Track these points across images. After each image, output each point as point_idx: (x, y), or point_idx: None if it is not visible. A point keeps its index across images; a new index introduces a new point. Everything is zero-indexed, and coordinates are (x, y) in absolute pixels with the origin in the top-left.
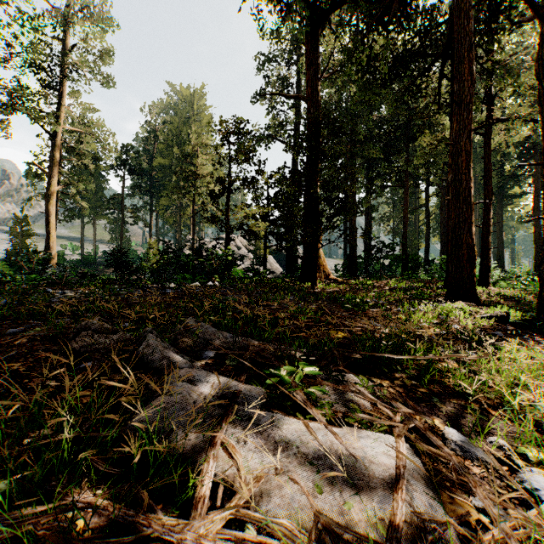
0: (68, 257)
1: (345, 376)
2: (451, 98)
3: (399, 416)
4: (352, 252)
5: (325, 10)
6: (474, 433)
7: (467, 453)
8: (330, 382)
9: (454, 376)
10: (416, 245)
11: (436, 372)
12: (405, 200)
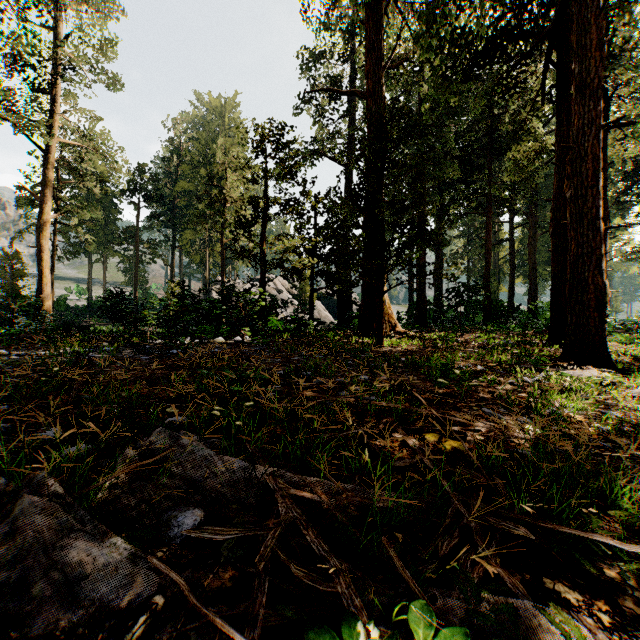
0: (73, 302)
1: (517, 614)
2: (558, 92)
3: None
4: (420, 296)
5: None
6: None
7: None
8: None
9: None
10: (496, 288)
11: None
12: (487, 231)
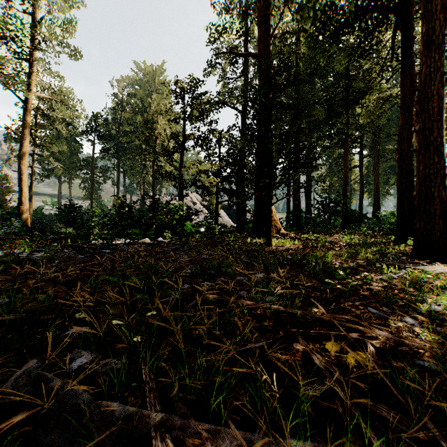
0: (48, 211)
1: None
2: (402, 53)
3: None
4: (296, 207)
5: None
6: None
7: None
8: None
9: None
10: (349, 201)
11: None
12: (345, 159)
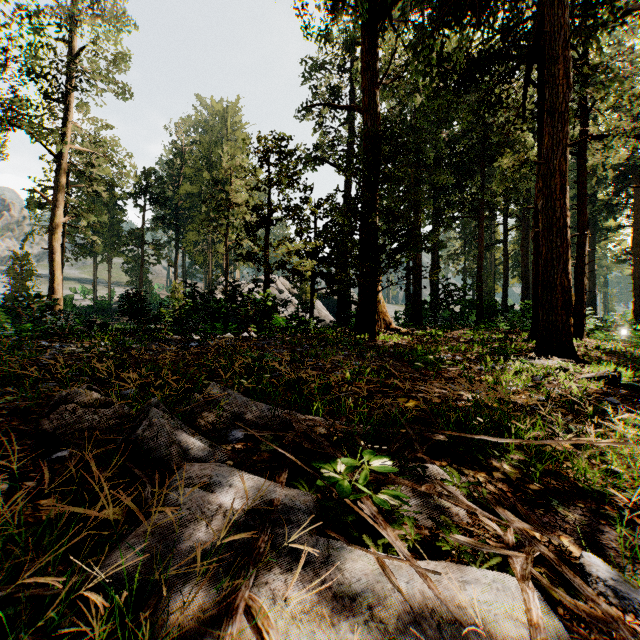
0: (78, 302)
1: (427, 469)
2: (539, 109)
3: (512, 533)
4: (416, 296)
5: (386, 1)
6: (630, 565)
7: (624, 600)
8: (406, 478)
9: (574, 466)
10: (491, 288)
11: (553, 462)
12: (479, 234)
